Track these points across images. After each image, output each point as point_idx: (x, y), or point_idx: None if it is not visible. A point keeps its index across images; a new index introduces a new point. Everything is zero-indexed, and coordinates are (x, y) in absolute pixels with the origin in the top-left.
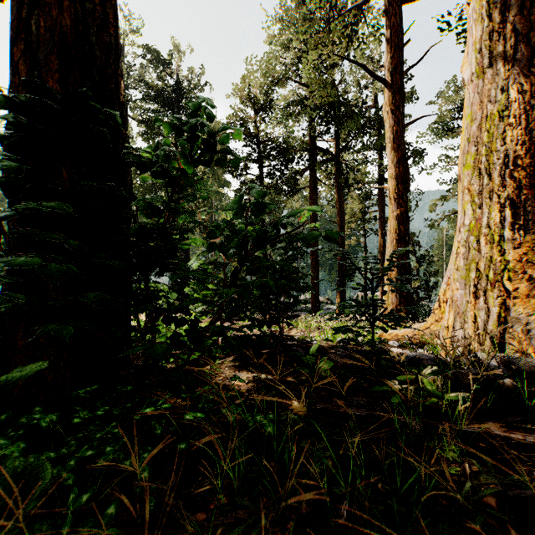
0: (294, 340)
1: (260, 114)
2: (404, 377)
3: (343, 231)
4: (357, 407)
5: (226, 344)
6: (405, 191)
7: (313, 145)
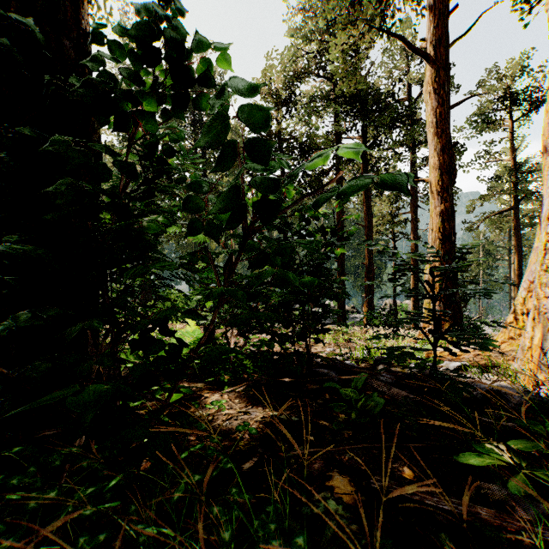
0: (323, 359)
1: (281, 110)
2: (522, 444)
3: (371, 234)
4: (436, 485)
5: (239, 364)
6: (450, 183)
7: (339, 142)
